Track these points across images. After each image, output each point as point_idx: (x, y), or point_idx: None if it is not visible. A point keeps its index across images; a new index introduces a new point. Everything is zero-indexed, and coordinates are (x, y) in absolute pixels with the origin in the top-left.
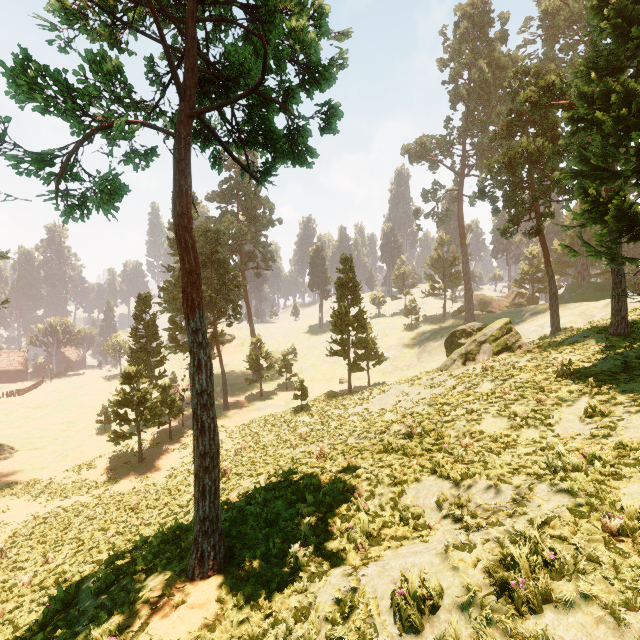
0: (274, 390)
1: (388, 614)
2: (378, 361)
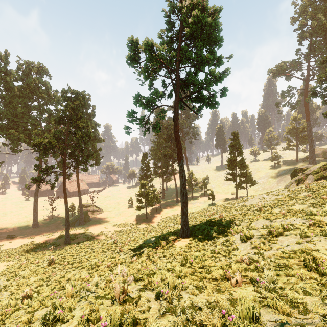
0: (198, 196)
1: (238, 240)
2: (252, 184)
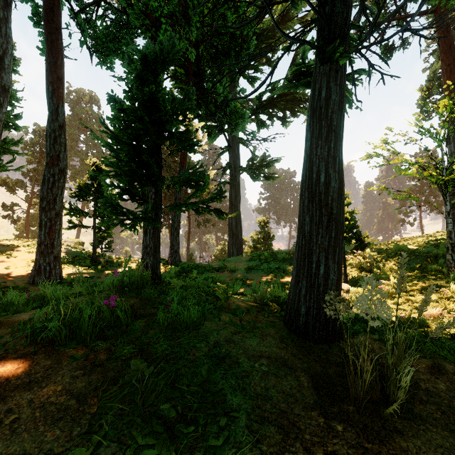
0: None
1: None
2: None
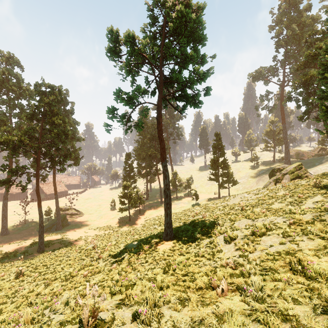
0: (182, 196)
1: (222, 242)
2: (234, 184)
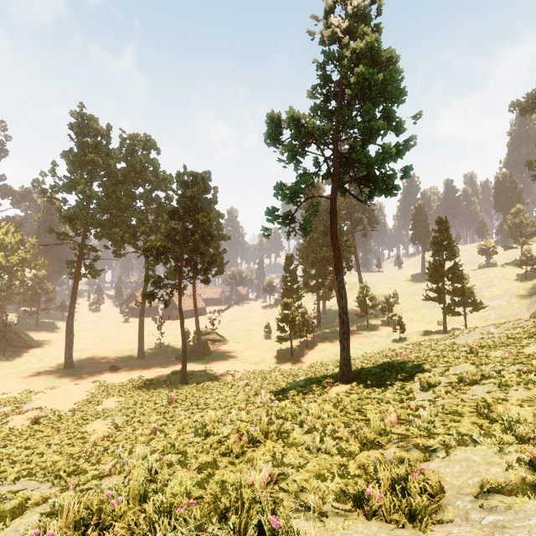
0: (378, 325)
1: (418, 389)
2: (476, 308)
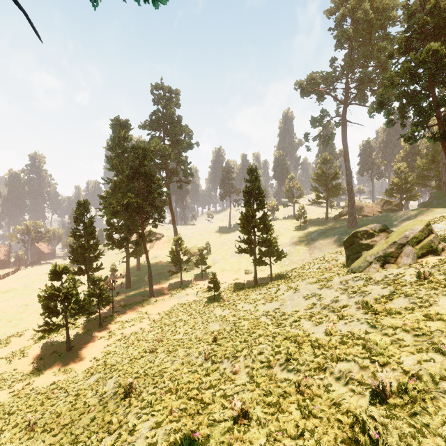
0: (192, 279)
1: None
2: (279, 257)
